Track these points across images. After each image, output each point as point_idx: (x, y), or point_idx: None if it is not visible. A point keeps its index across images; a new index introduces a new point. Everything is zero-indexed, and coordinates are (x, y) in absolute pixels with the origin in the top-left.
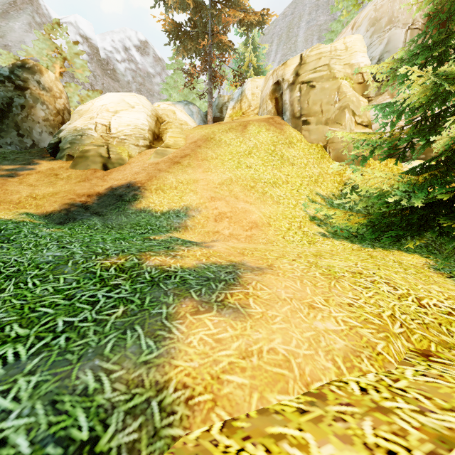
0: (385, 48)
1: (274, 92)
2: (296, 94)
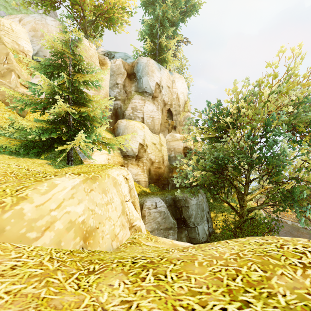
0: (40, 48)
1: None
2: None
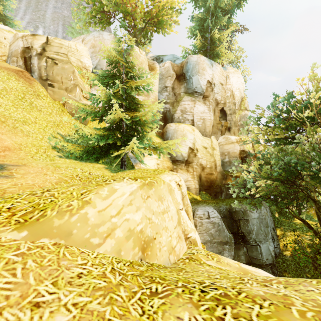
0: (98, 62)
1: (23, 51)
2: (44, 63)
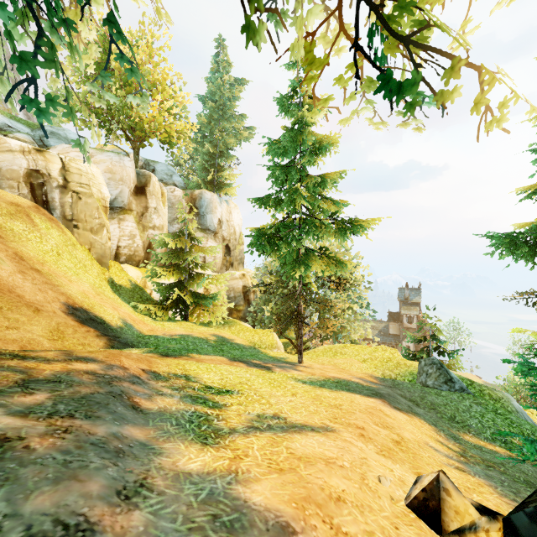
0: (120, 194)
1: (30, 175)
2: (70, 200)
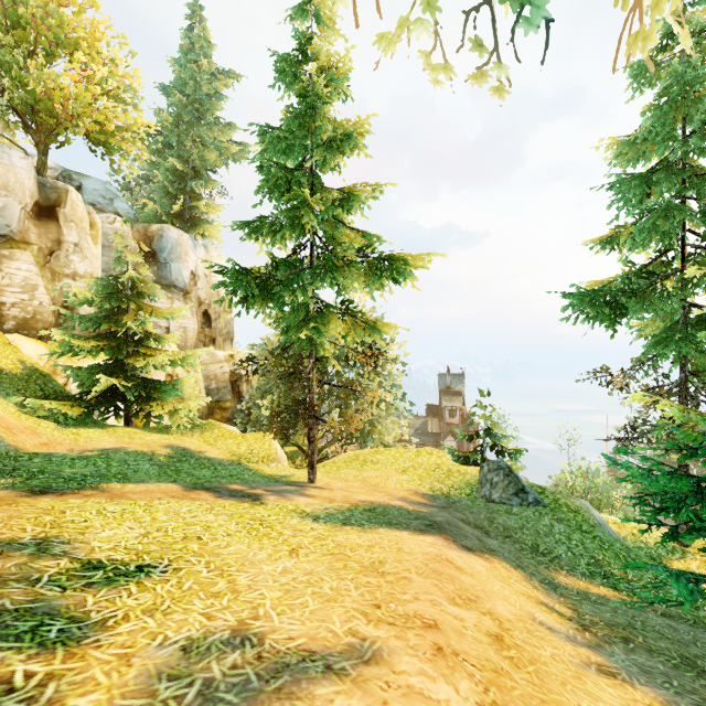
0: (1, 211)
1: None
2: None
